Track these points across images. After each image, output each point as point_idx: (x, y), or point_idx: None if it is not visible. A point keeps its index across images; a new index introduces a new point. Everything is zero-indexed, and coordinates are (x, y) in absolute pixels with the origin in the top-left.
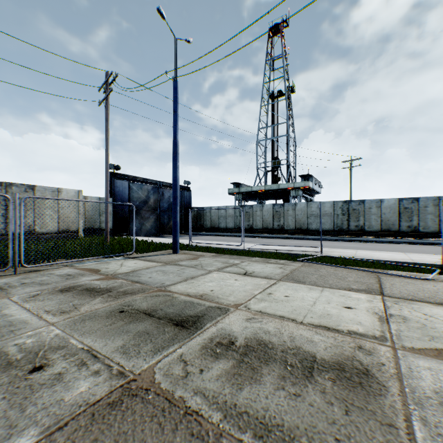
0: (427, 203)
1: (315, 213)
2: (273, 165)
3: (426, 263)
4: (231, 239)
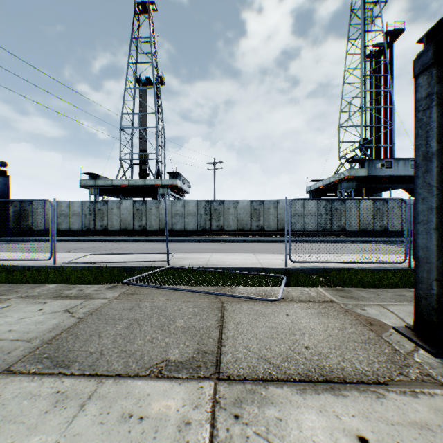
0: (270, 205)
1: (180, 212)
2: (139, 158)
3: (273, 267)
4: (68, 245)
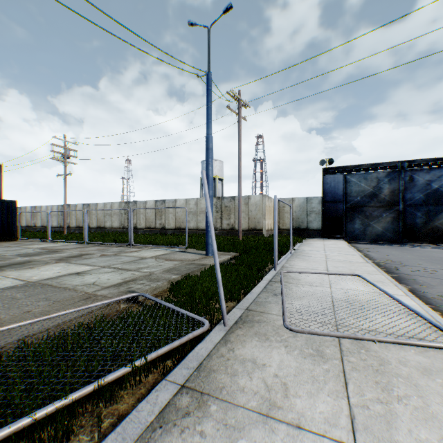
0: None
1: None
2: None
3: None
4: None
